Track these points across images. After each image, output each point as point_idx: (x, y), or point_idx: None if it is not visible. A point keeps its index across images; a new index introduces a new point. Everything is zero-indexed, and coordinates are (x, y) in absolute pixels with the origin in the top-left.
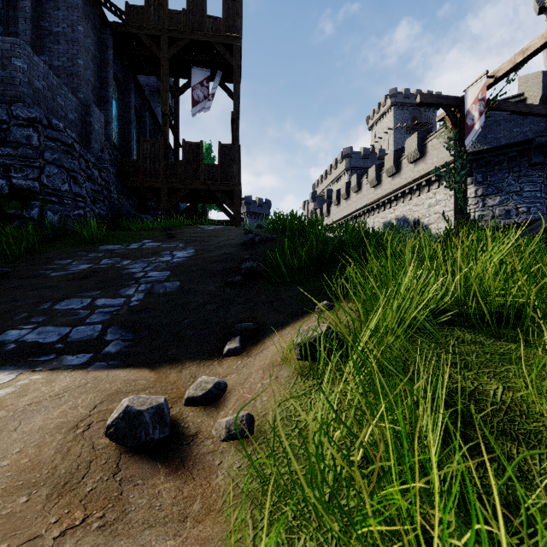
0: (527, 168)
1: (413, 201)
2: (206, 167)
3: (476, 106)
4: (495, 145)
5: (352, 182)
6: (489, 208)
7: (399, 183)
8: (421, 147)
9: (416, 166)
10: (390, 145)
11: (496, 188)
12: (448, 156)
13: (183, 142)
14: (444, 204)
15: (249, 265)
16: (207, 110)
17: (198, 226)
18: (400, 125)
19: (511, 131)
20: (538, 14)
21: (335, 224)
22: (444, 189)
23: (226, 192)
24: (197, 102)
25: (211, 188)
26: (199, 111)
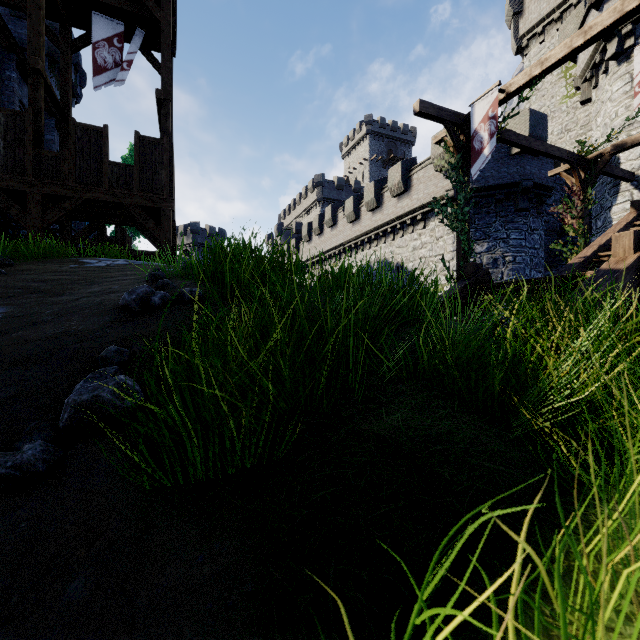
0: (514, 214)
1: (396, 242)
2: (113, 167)
3: (486, 125)
4: (483, 185)
5: (326, 215)
6: (477, 255)
7: (381, 219)
8: (406, 179)
9: (400, 201)
10: (365, 178)
11: (484, 233)
12: (435, 193)
13: (71, 122)
14: (430, 248)
15: (83, 395)
16: (119, 84)
17: (79, 260)
18: (376, 157)
19: (499, 170)
20: (516, 54)
21: (306, 264)
22: (431, 230)
23: (151, 210)
24: (103, 68)
25: (122, 201)
26: (106, 83)
